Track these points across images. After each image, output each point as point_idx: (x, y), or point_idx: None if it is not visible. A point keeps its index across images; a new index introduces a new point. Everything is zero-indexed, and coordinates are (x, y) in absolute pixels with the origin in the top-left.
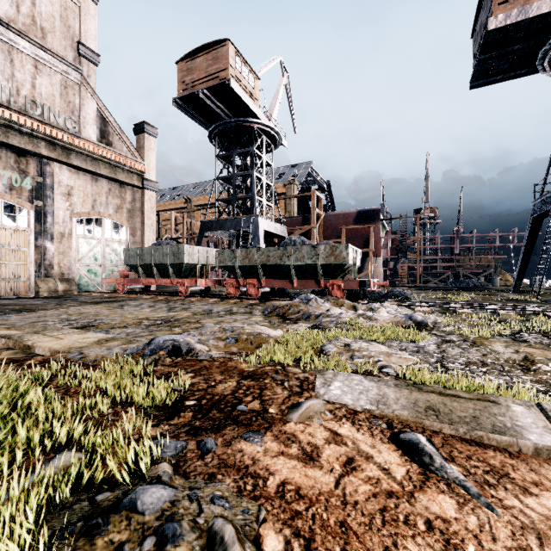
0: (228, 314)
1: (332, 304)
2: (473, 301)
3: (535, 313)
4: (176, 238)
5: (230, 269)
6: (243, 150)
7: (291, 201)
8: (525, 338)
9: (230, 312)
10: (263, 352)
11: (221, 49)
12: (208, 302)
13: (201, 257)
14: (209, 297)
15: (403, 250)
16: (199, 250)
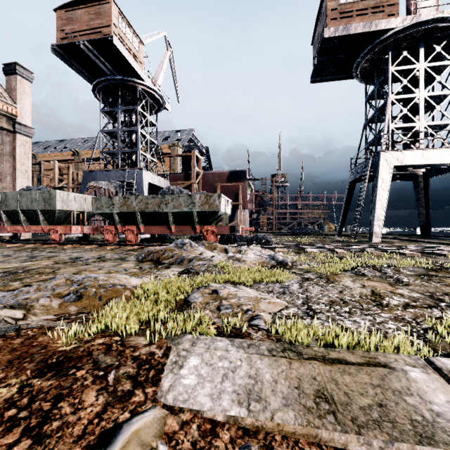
0: (97, 261)
1: (206, 248)
2: (314, 243)
3: (358, 251)
4: (60, 188)
5: (108, 215)
6: (128, 107)
7: (175, 161)
8: (363, 272)
9: (100, 259)
10: (100, 315)
11: (104, 6)
12: (83, 249)
13: (78, 204)
14: (86, 244)
15: (263, 204)
16: (75, 197)
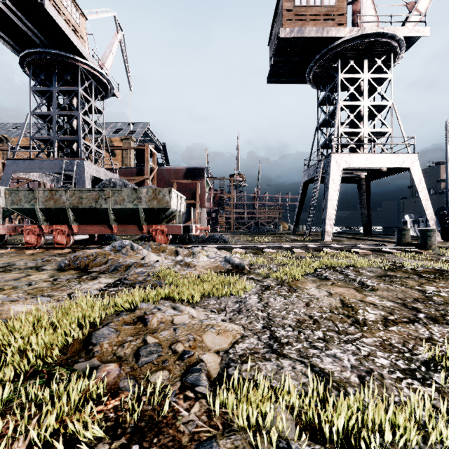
0: None
1: (154, 250)
2: (272, 242)
3: (314, 250)
4: None
5: (28, 212)
6: (66, 88)
7: (128, 155)
8: (325, 275)
9: (3, 269)
10: None
11: None
12: None
13: None
14: None
15: (222, 204)
16: None
